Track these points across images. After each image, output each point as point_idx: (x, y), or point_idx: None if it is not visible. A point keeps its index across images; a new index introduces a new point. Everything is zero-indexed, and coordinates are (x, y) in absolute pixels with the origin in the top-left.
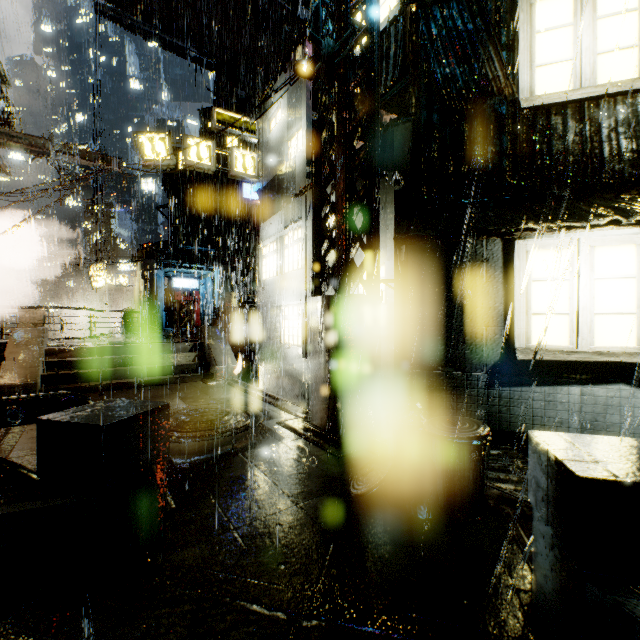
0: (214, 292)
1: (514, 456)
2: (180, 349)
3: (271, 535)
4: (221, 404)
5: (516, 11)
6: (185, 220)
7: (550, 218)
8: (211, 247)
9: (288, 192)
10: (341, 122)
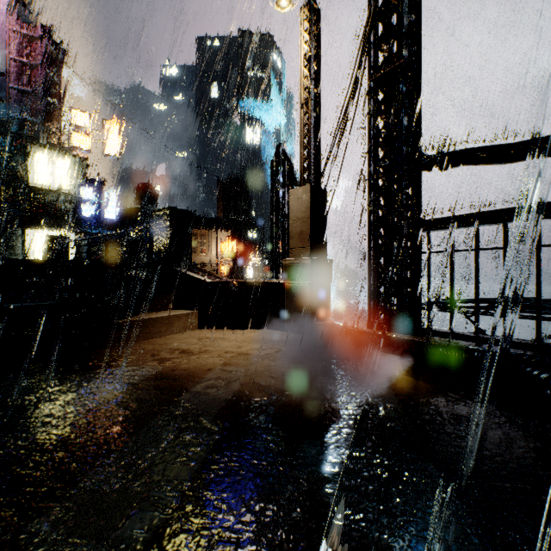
0: None
1: None
2: None
3: None
4: None
5: (28, 152)
6: None
7: (38, 225)
8: None
9: None
10: None
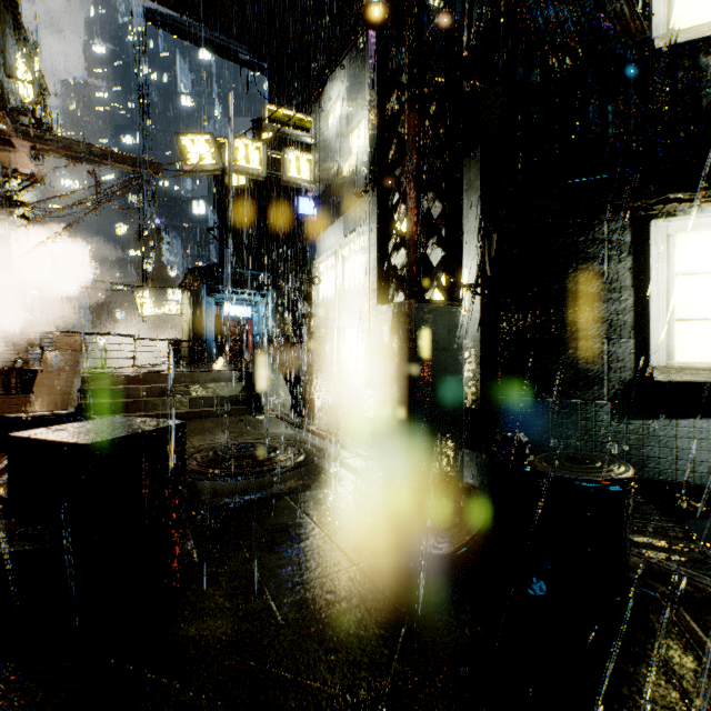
0: (268, 320)
1: (652, 512)
2: (227, 378)
3: (319, 607)
4: (269, 439)
5: None
6: (237, 243)
7: (705, 186)
8: (265, 271)
9: (348, 195)
10: (413, 82)
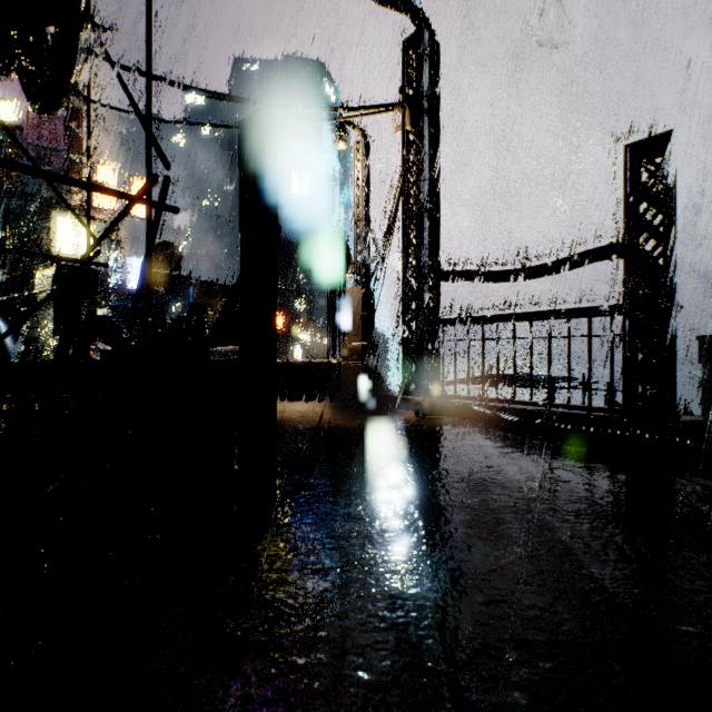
0: None
1: None
2: None
3: None
4: None
5: (50, 217)
6: None
7: None
8: None
9: None
10: None
